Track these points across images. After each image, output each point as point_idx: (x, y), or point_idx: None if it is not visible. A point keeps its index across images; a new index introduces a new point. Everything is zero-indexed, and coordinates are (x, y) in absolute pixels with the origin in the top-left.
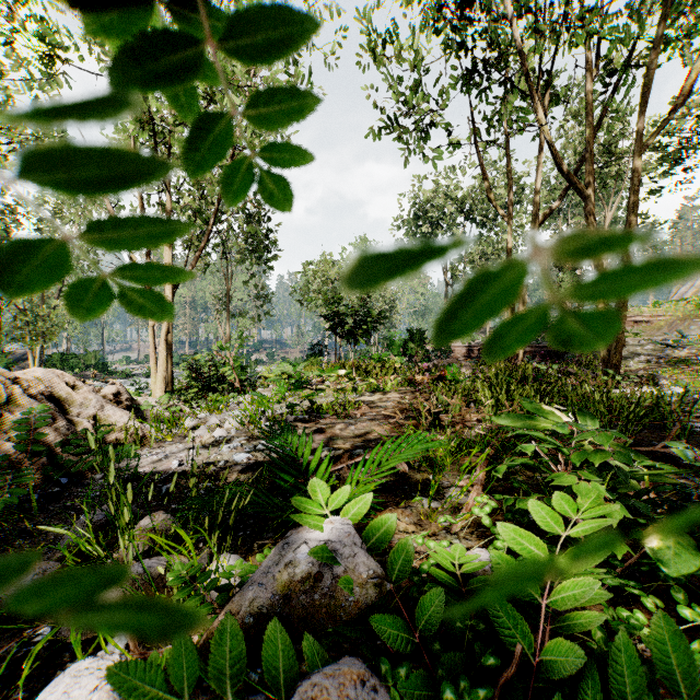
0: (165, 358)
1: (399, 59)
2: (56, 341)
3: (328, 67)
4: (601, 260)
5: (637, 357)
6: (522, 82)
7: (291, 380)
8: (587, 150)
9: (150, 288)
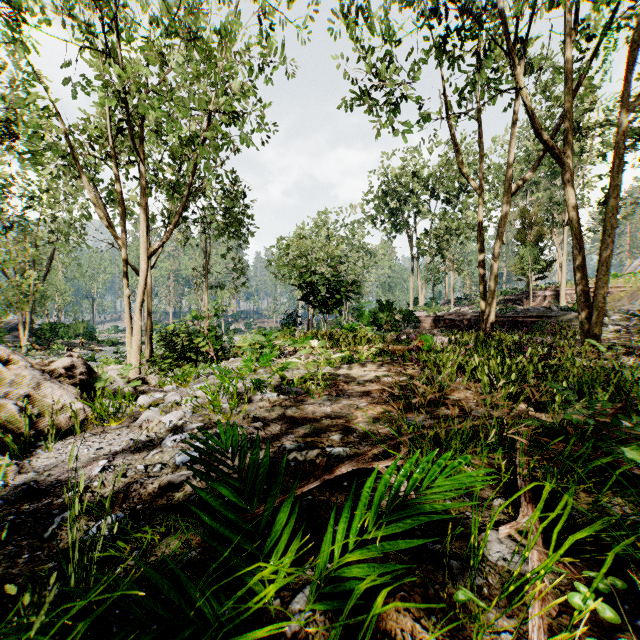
0: (140, 327)
1: (371, 34)
2: (47, 312)
3: (301, 40)
4: (578, 228)
5: (604, 326)
6: (497, 49)
7: (263, 349)
8: (565, 116)
9: (126, 258)
